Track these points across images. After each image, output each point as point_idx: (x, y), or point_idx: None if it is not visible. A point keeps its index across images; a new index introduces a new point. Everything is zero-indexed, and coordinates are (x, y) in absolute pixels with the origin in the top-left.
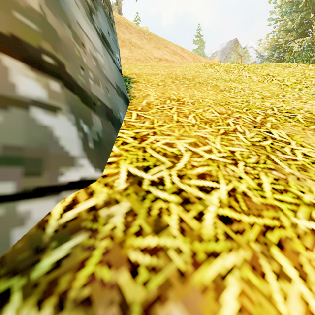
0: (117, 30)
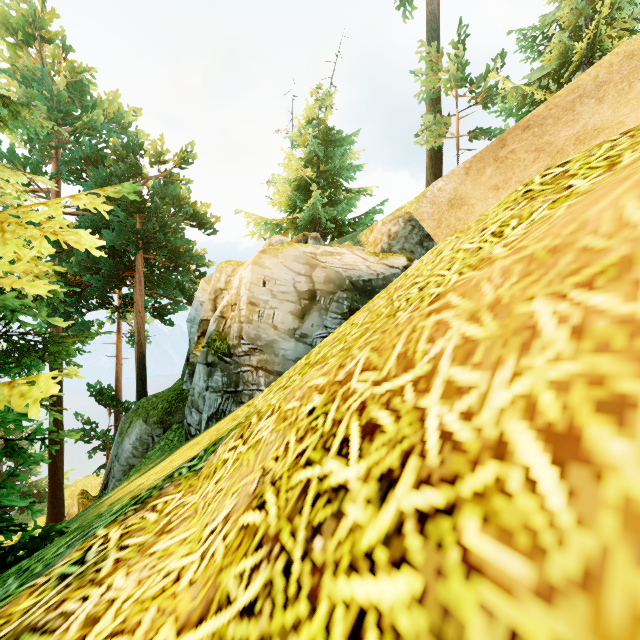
0: (559, 129)
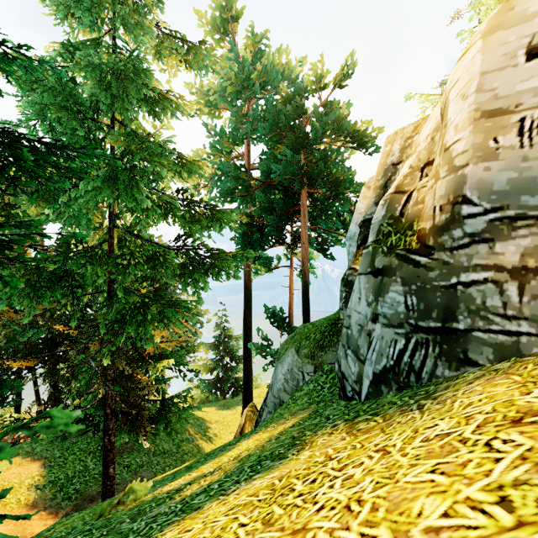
0: None
